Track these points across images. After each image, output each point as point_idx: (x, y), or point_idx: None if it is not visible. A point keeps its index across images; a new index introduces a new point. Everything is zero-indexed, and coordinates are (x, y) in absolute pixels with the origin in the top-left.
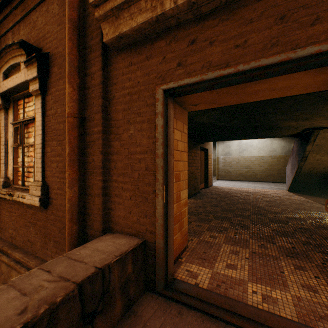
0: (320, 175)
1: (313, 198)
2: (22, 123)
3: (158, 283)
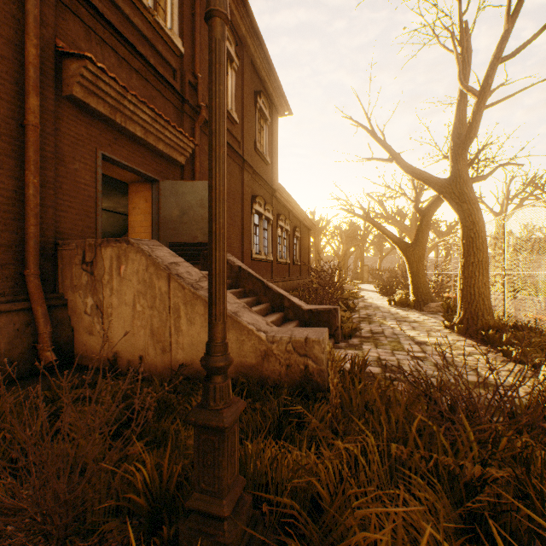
0: None
1: None
2: None
3: None
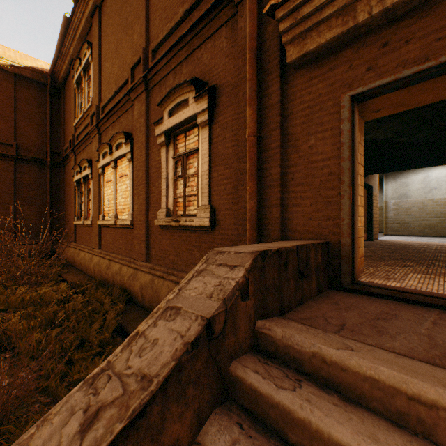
0: None
1: None
2: (184, 155)
3: (343, 279)
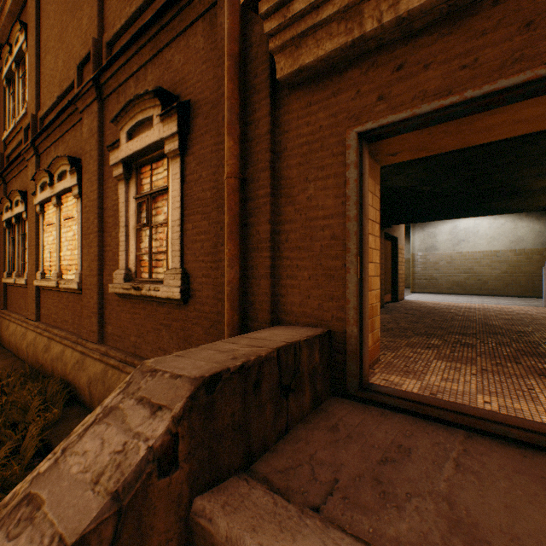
0: None
1: None
2: (150, 196)
3: (349, 383)
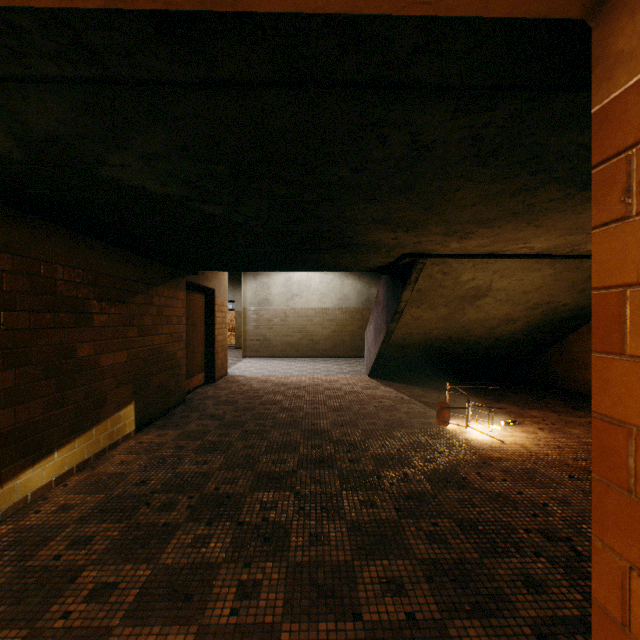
0: (418, 345)
1: (408, 388)
2: None
3: None
